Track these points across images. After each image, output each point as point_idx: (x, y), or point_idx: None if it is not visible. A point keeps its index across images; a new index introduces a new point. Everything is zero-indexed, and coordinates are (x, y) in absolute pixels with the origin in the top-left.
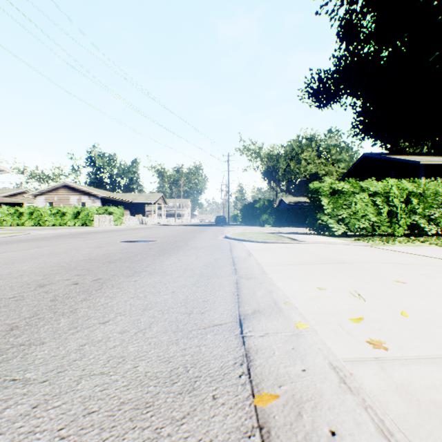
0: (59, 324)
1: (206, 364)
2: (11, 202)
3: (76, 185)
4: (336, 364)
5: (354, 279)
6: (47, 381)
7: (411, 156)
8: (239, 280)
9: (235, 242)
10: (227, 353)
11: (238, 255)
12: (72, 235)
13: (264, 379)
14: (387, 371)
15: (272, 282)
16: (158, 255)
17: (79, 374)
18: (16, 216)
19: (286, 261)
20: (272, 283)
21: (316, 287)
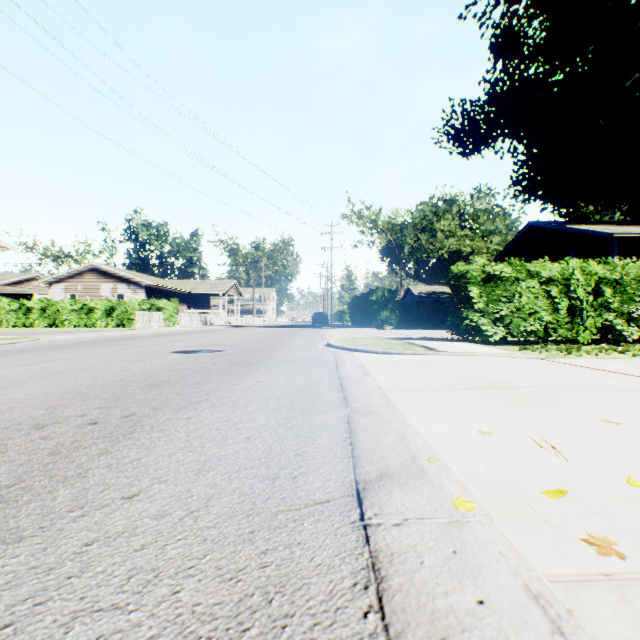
0: (54, 501)
1: (303, 587)
2: (15, 293)
3: (109, 268)
4: (538, 590)
5: (534, 415)
6: (12, 626)
7: (598, 225)
8: (353, 417)
9: (343, 352)
10: (339, 561)
11: (348, 374)
12: (102, 341)
13: (410, 623)
14: (634, 605)
15: (404, 420)
16: (227, 373)
17: (72, 609)
18: (21, 313)
19: (423, 384)
20: (404, 422)
21: (476, 430)
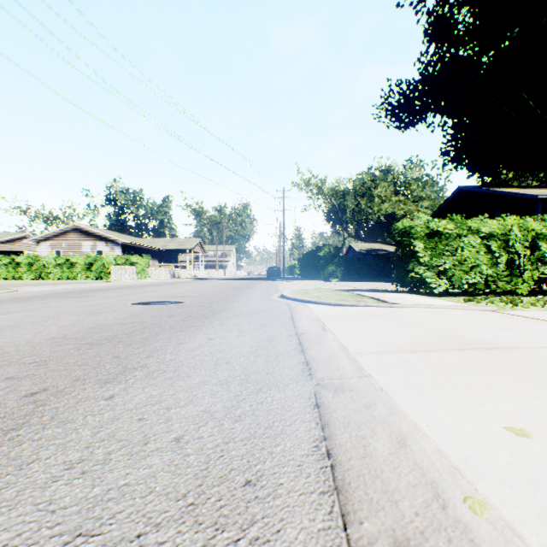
0: None
1: None
2: (8, 250)
3: (89, 228)
4: None
5: None
6: None
7: (522, 189)
8: (322, 396)
9: (297, 304)
10: None
11: (306, 330)
12: (73, 293)
13: None
14: None
15: (390, 401)
16: (178, 328)
17: None
18: (11, 267)
19: (390, 343)
20: (392, 406)
21: (502, 426)
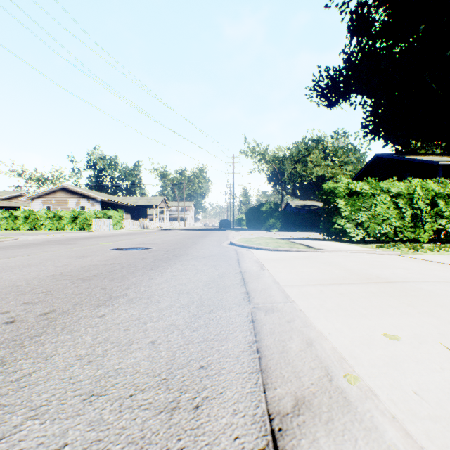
0: None
1: None
2: (7, 206)
3: (74, 188)
4: None
5: (429, 314)
6: None
7: (427, 156)
8: (256, 315)
9: (242, 249)
10: None
11: (248, 269)
12: (63, 240)
13: None
14: None
15: (305, 318)
16: (149, 268)
17: None
18: (10, 220)
19: (312, 278)
20: (306, 321)
21: (381, 333)
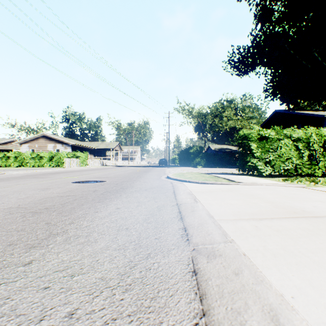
0: None
1: None
2: (3, 149)
3: (52, 135)
4: None
5: None
6: None
7: (314, 111)
8: (198, 262)
9: (177, 182)
10: None
11: (183, 201)
12: (38, 175)
13: None
14: None
15: (254, 268)
16: (97, 200)
17: None
18: (4, 159)
19: (243, 211)
20: (257, 274)
21: None
